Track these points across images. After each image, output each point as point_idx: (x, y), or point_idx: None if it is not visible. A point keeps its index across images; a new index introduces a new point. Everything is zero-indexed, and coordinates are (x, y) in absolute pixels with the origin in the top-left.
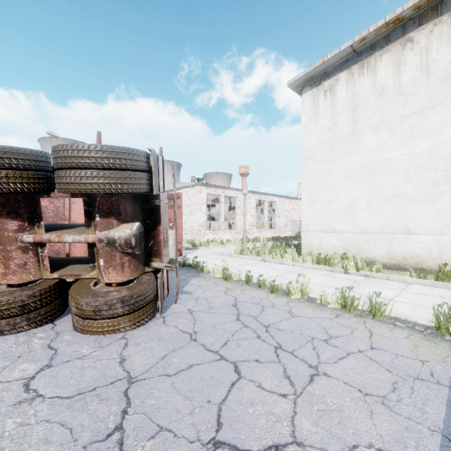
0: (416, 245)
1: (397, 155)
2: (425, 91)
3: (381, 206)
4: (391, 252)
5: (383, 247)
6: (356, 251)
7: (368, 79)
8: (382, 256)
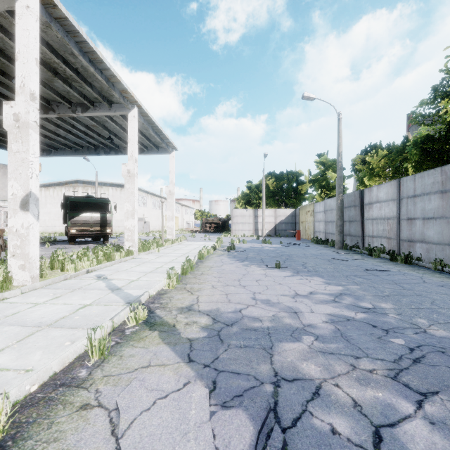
0: (56, 229)
1: (54, 210)
2: (58, 199)
3: (51, 221)
4: (53, 231)
5: (51, 230)
6: (46, 231)
7: (49, 192)
8: (51, 232)
